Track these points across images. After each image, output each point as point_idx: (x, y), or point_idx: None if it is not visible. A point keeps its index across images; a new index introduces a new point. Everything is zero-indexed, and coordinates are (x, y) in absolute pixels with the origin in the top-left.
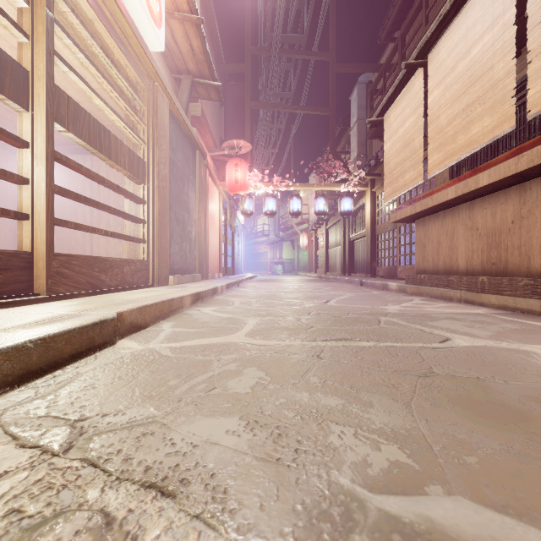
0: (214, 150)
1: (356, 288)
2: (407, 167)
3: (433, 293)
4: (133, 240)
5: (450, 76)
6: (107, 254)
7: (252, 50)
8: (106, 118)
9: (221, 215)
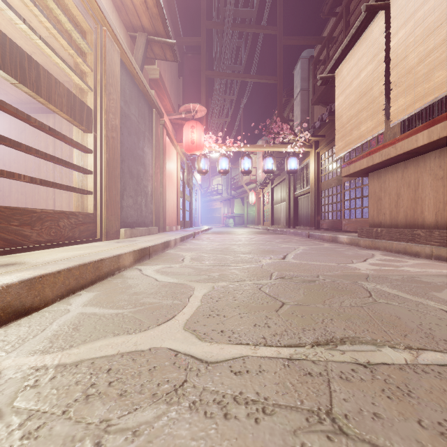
0: (172, 113)
1: (305, 240)
2: (363, 118)
3: (393, 247)
4: (73, 191)
5: (423, 9)
6: (69, 207)
7: (207, 24)
8: (61, 73)
9: (178, 173)
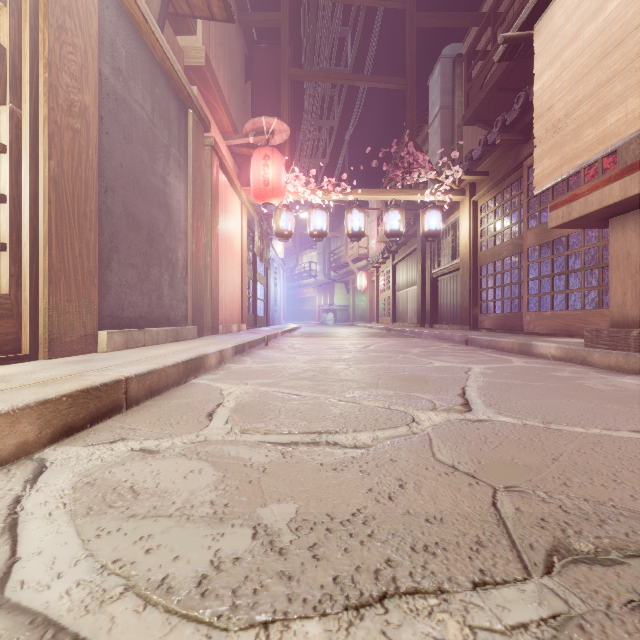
0: (232, 135)
1: (466, 351)
2: (613, 97)
3: None
4: None
5: None
6: None
7: None
8: None
9: (244, 237)
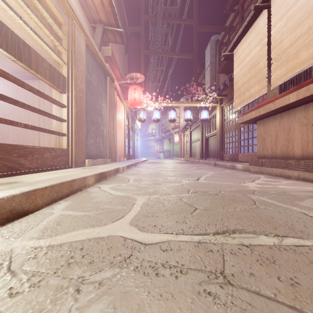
0: (120, 79)
1: (213, 168)
2: (252, 83)
3: (273, 172)
4: (53, 133)
5: (293, 9)
6: (49, 145)
7: (145, 17)
8: (44, 52)
9: (125, 121)
